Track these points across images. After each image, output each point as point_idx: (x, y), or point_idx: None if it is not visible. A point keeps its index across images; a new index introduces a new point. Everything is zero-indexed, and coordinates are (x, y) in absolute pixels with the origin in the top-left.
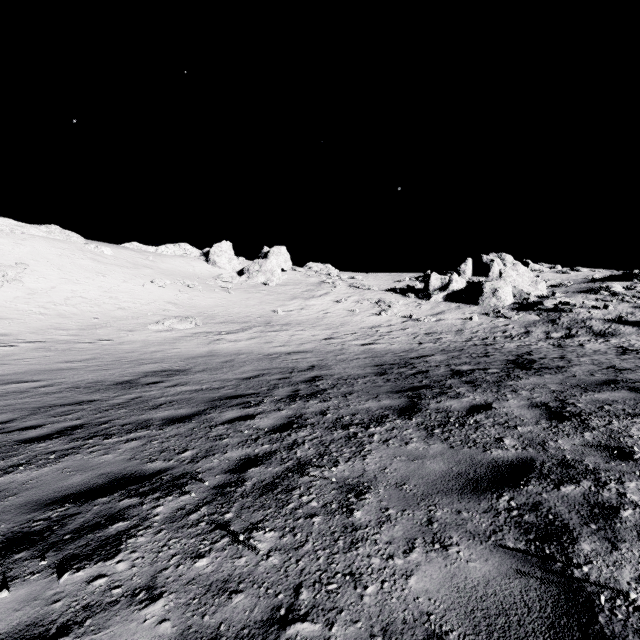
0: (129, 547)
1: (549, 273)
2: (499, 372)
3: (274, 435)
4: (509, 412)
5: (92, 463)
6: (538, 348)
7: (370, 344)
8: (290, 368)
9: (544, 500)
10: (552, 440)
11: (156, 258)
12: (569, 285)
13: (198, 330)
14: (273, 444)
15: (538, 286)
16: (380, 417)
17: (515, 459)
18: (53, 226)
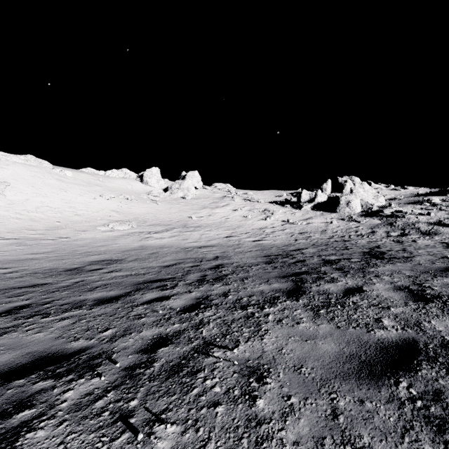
0: (24, 444)
1: (386, 190)
2: (360, 261)
3: (184, 315)
4: (379, 294)
5: (24, 341)
6: (383, 243)
7: (259, 240)
8: (200, 258)
9: (443, 388)
10: (425, 321)
11: (104, 179)
12: (401, 198)
13: (133, 230)
14: (182, 323)
15: (379, 199)
16: (272, 298)
17: (399, 340)
18: (29, 156)
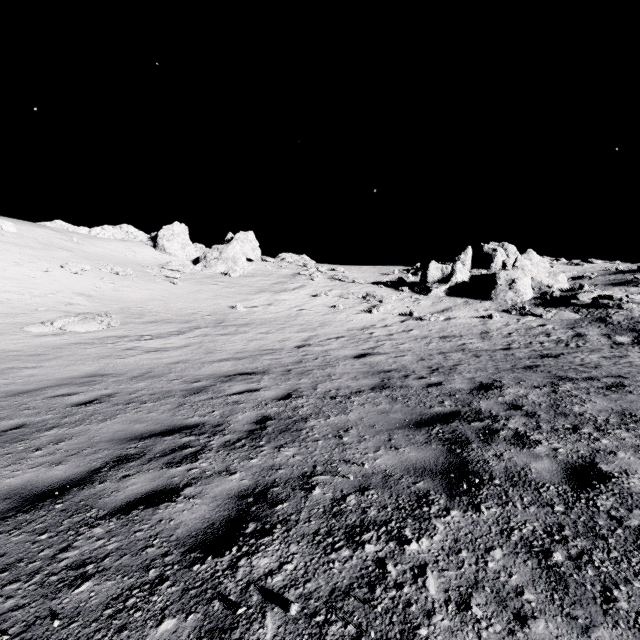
0: None
1: (559, 265)
2: None
3: None
4: None
5: None
6: None
7: (367, 355)
8: (207, 429)
9: None
10: None
11: (84, 240)
12: (592, 277)
13: (107, 333)
14: None
15: (558, 278)
16: None
17: None
18: None
